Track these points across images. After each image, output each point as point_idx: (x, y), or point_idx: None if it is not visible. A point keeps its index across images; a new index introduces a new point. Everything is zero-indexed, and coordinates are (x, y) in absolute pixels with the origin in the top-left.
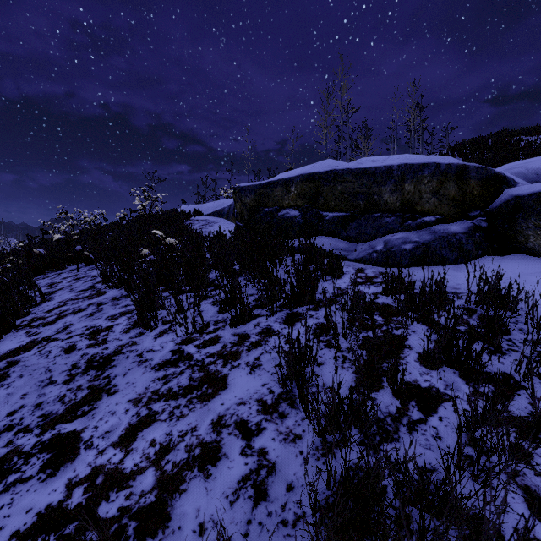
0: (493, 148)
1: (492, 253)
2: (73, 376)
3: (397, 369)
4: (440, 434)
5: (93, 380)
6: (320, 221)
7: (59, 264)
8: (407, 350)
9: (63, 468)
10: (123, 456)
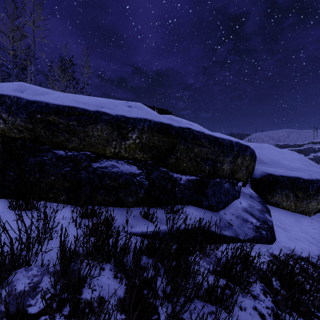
0: None
1: None
2: None
3: None
4: None
5: None
6: (175, 185)
7: None
8: None
9: None
10: None
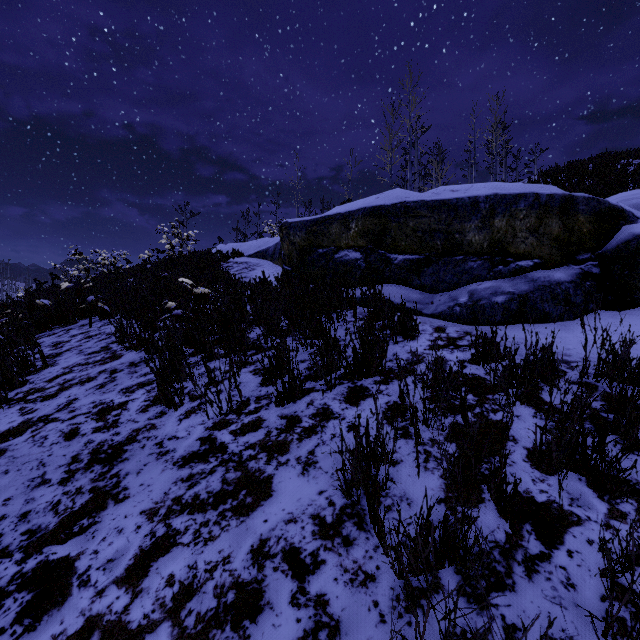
0: (595, 174)
1: (606, 306)
2: (73, 473)
3: (506, 480)
4: (573, 580)
5: (97, 480)
6: (387, 265)
7: (68, 317)
8: (512, 444)
9: (47, 618)
10: (129, 601)
